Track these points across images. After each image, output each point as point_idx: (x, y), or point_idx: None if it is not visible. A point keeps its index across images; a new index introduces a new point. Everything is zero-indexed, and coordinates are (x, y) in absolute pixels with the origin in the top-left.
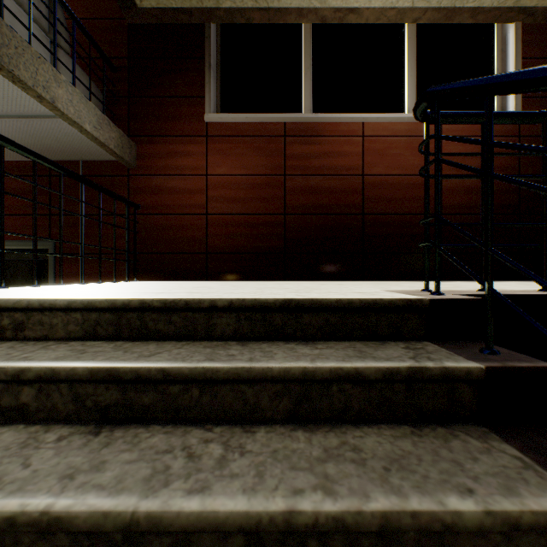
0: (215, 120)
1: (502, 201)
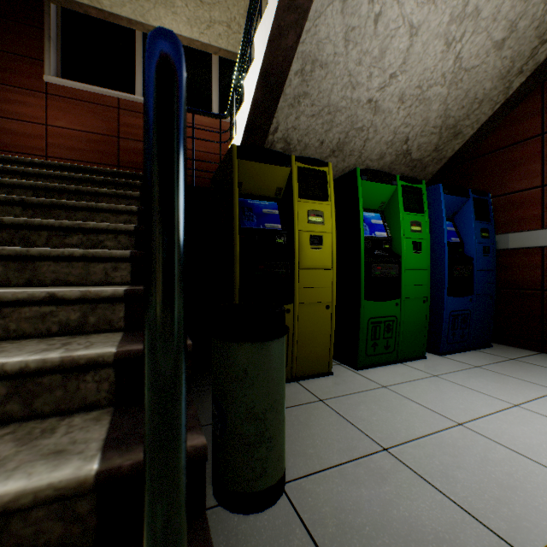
0: (55, 83)
1: None
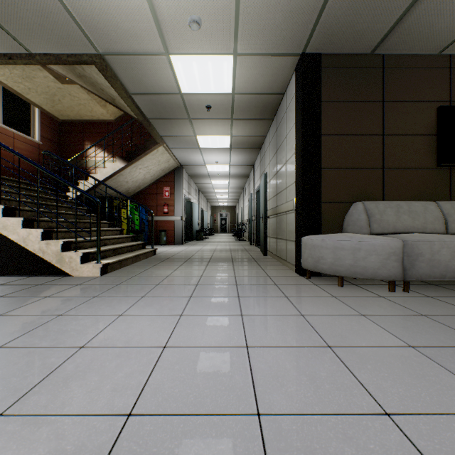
0: None
1: (35, 170)
